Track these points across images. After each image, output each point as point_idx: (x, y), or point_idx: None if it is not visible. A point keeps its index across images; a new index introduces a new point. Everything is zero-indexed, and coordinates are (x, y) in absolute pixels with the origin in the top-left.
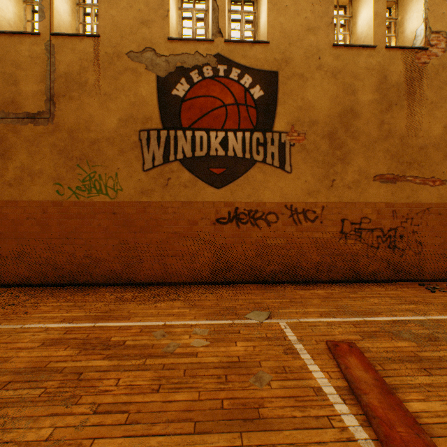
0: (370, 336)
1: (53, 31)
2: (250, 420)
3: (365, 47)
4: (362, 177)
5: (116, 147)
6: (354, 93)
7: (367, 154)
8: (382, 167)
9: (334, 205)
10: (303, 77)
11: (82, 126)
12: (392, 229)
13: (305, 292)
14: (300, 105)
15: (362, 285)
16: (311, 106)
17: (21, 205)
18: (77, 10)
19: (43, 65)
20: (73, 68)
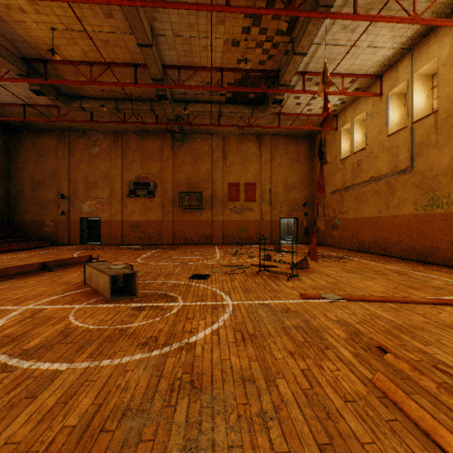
0: None
1: (412, 121)
2: (413, 288)
3: None
4: None
5: (448, 177)
6: None
7: None
8: None
9: None
10: None
11: (427, 169)
12: None
13: None
14: None
15: None
16: None
17: (398, 217)
18: (431, 92)
19: (408, 142)
20: (422, 136)
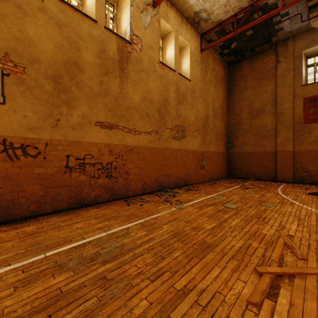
0: (29, 282)
1: None
2: None
3: (89, 18)
4: (86, 121)
5: None
6: (79, 50)
7: (90, 104)
8: (102, 117)
9: (59, 142)
10: (22, 9)
11: None
12: (109, 163)
13: (9, 234)
14: (18, 36)
15: (84, 209)
16: (32, 43)
17: None
18: None
19: None
20: None
